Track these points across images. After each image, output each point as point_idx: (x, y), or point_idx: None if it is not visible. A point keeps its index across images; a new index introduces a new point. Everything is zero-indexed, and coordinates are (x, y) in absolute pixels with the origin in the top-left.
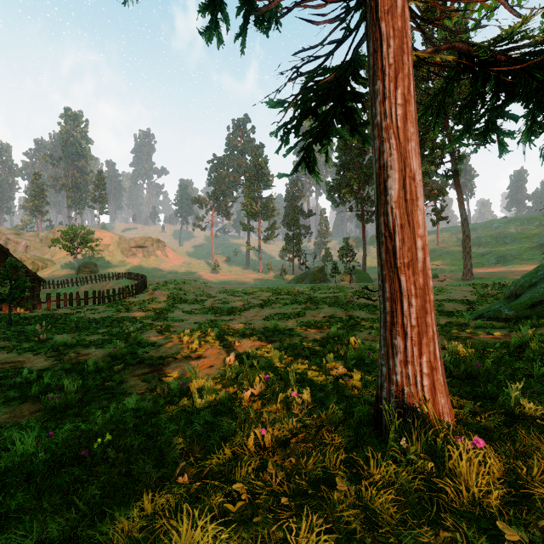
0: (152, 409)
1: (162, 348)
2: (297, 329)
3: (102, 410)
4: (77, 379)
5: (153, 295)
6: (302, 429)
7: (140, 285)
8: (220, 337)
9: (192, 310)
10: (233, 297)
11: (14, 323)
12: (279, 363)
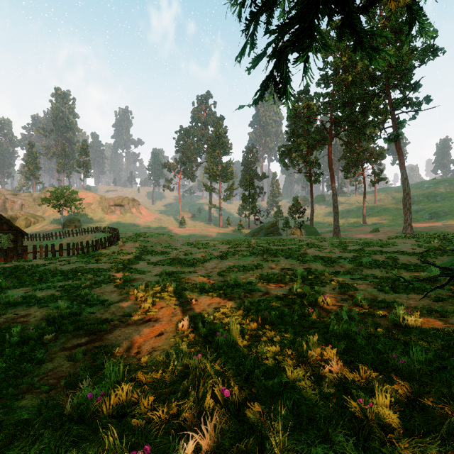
0: None
1: (112, 307)
2: (256, 283)
3: None
4: None
5: (123, 247)
6: None
7: (113, 238)
8: (177, 292)
9: (156, 261)
10: (195, 249)
11: None
12: (241, 338)
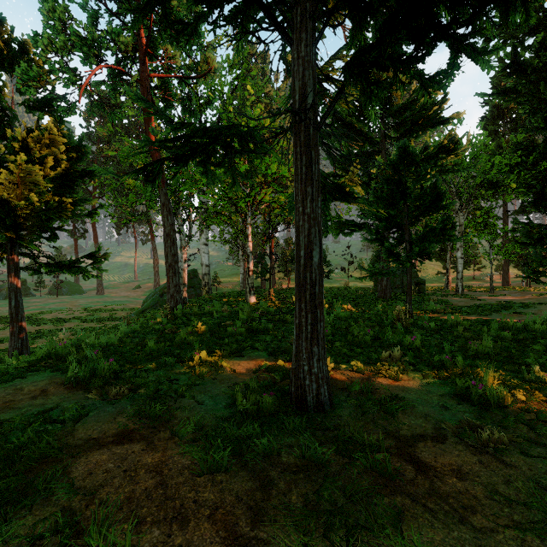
0: None
1: None
2: None
3: None
4: None
5: None
6: None
7: None
8: None
9: None
10: None
11: None
12: None
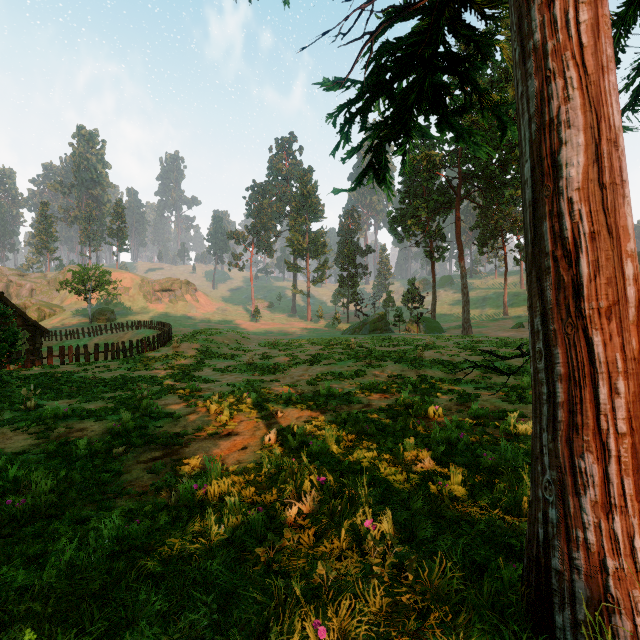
0: (144, 536)
1: (182, 421)
2: (356, 393)
3: (75, 529)
4: (61, 468)
5: (179, 348)
6: (389, 607)
7: (163, 336)
8: (258, 404)
9: (225, 368)
10: (276, 351)
11: (2, 384)
12: (336, 447)
